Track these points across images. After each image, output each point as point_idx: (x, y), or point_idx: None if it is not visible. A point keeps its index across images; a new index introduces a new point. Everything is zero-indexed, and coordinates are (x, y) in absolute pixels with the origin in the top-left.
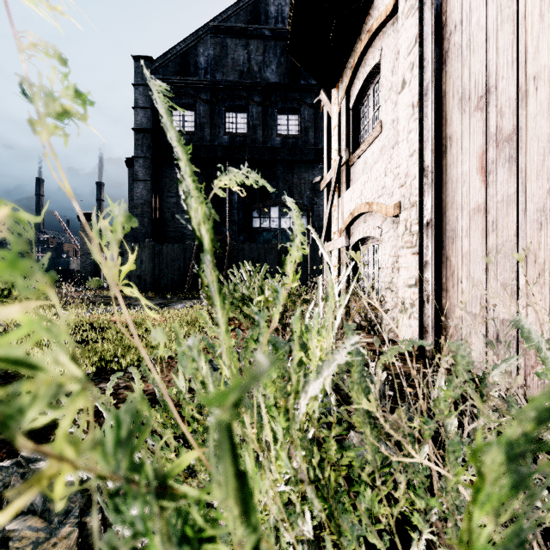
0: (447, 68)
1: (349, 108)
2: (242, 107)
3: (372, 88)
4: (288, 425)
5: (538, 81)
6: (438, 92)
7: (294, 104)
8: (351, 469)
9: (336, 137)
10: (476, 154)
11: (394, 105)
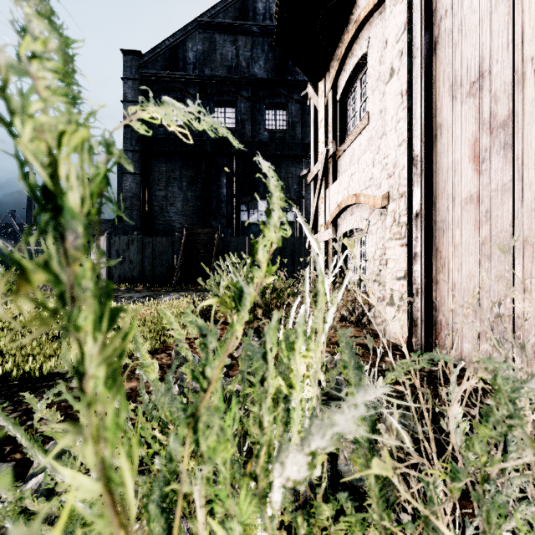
0: (437, 54)
1: (336, 100)
2: (231, 102)
3: (359, 79)
4: None
5: None
6: (428, 79)
7: (281, 99)
8: (349, 534)
9: (323, 130)
10: (468, 142)
11: (381, 95)
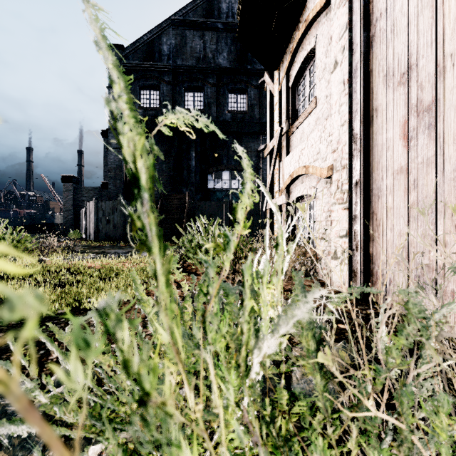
0: (373, 50)
1: (288, 87)
2: (199, 88)
3: (308, 69)
4: (238, 371)
5: (455, 58)
6: (366, 70)
7: (242, 85)
8: (301, 417)
9: (277, 112)
10: (399, 123)
11: (327, 83)
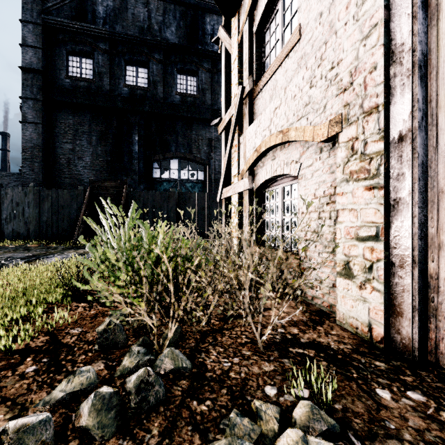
0: None
1: (252, 33)
2: (143, 62)
3: None
4: None
5: None
6: None
7: (192, 66)
8: None
9: (236, 70)
10: None
11: None
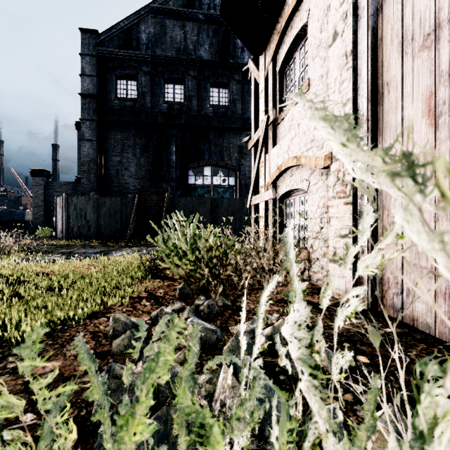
0: (384, 13)
1: (275, 72)
2: (179, 80)
3: (298, 50)
4: None
5: None
6: (374, 38)
7: (224, 79)
8: None
9: (263, 100)
10: (421, 96)
11: (322, 60)
